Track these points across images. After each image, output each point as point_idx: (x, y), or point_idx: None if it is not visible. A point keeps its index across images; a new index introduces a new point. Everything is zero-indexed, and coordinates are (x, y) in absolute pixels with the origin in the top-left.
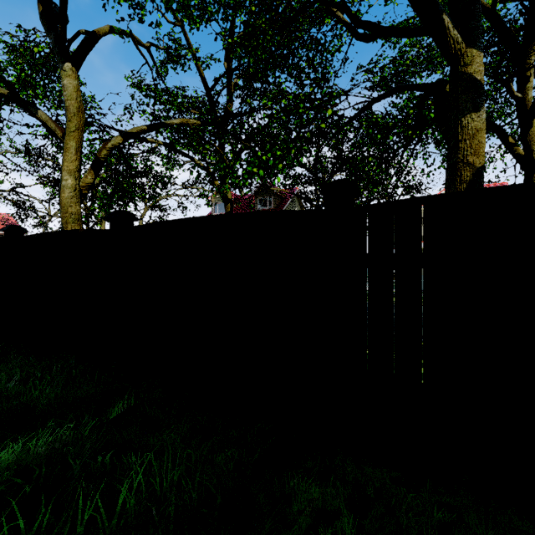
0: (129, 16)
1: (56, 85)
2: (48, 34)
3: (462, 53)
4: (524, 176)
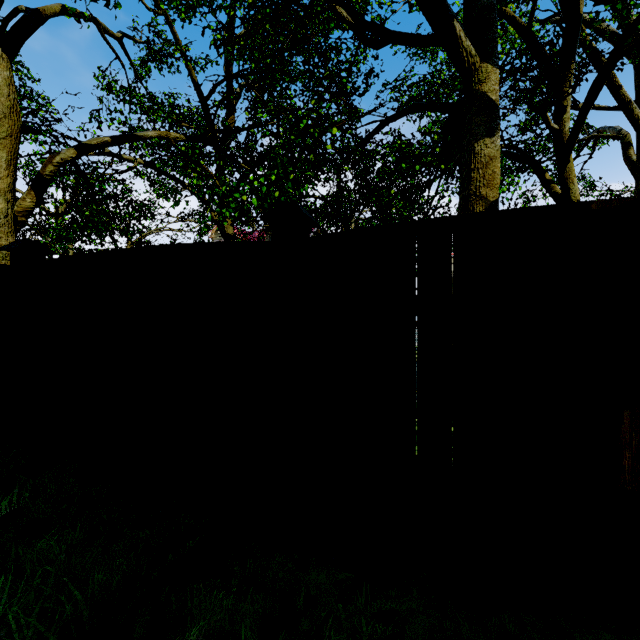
0: None
1: None
2: None
3: (477, 69)
4: None
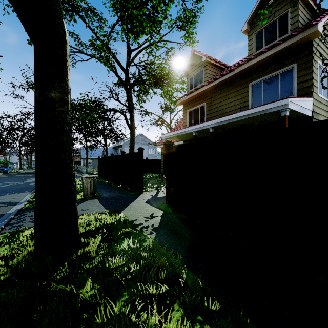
0: None
1: None
2: None
3: None
4: None
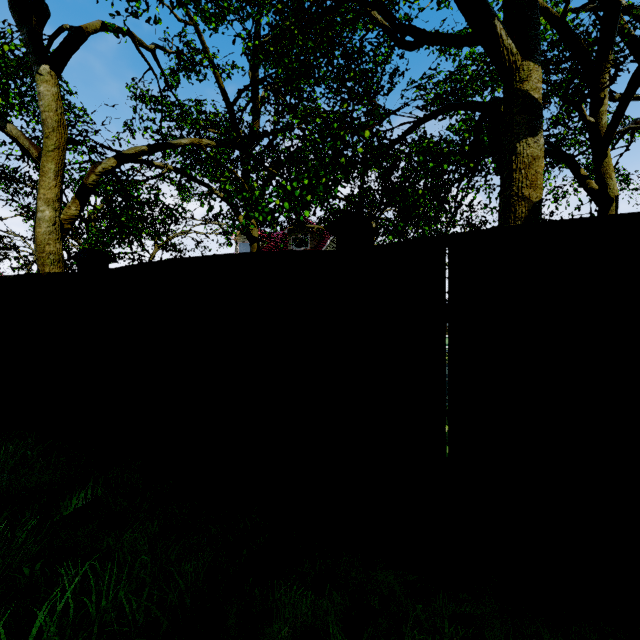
0: (125, 10)
1: (35, 93)
2: (19, 28)
3: (518, 67)
4: (598, 214)
